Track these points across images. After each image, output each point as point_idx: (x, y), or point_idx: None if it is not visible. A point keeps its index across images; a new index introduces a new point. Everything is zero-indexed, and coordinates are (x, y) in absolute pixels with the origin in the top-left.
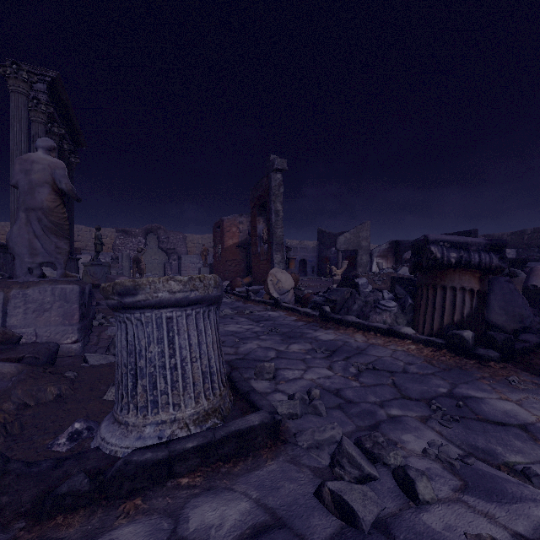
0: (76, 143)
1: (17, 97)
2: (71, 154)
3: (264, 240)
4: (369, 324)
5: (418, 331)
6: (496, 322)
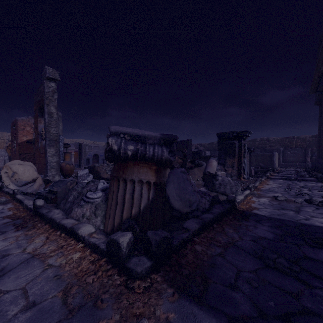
0: None
1: None
2: None
3: (43, 136)
4: (59, 221)
5: (105, 225)
6: (175, 206)
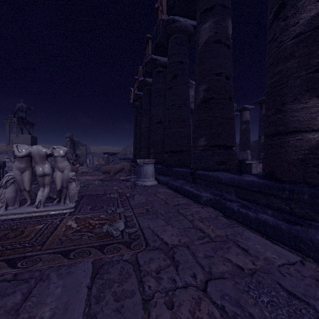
0: (33, 124)
1: (7, 126)
2: (31, 128)
3: None
4: None
5: None
6: None
